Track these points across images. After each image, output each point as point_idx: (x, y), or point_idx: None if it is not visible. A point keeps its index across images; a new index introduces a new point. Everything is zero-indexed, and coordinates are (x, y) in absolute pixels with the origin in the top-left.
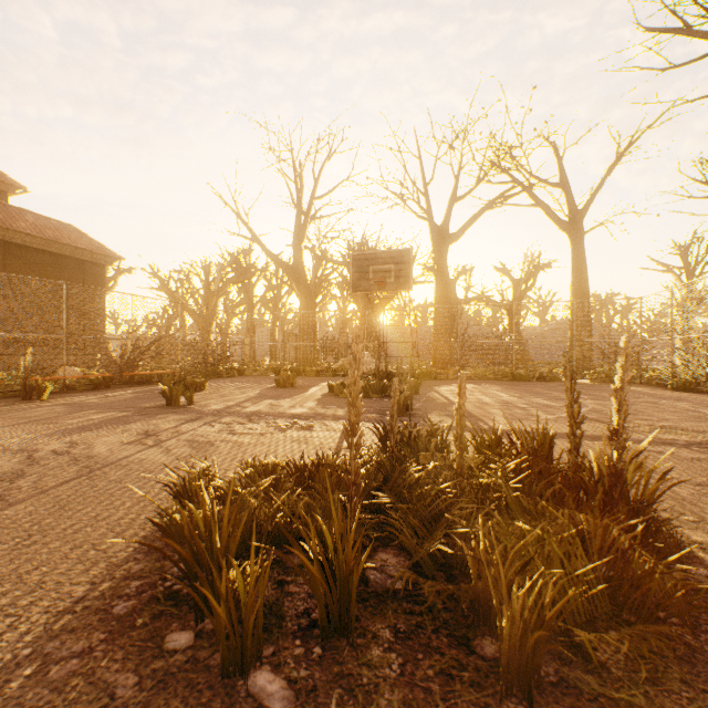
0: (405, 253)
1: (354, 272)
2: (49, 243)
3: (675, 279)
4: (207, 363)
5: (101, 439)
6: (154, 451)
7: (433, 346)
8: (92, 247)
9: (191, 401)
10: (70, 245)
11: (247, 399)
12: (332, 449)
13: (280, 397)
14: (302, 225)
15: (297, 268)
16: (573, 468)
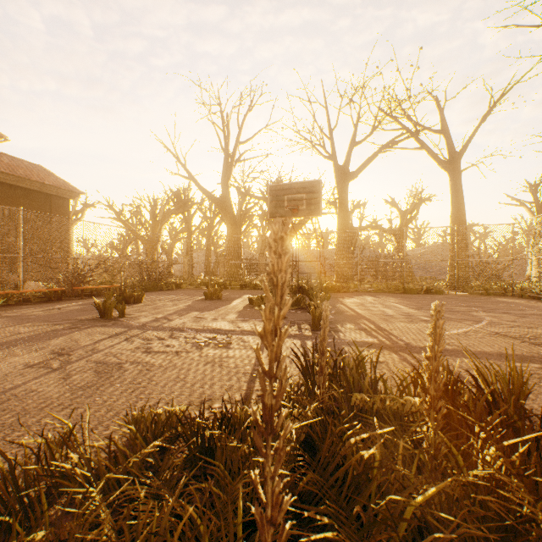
0: (315, 184)
1: (271, 201)
2: (20, 180)
3: (527, 211)
4: (150, 278)
5: (7, 360)
6: (51, 378)
7: (336, 265)
8: (57, 183)
9: (123, 313)
10: (38, 181)
11: (175, 312)
12: (247, 375)
13: (206, 309)
14: (229, 165)
15: (224, 201)
16: None
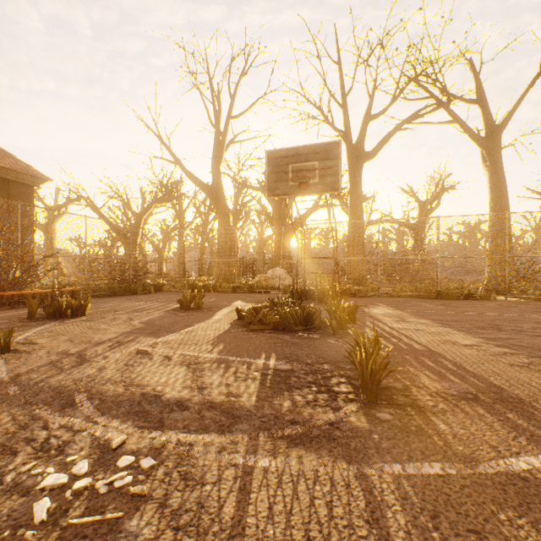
0: (332, 147)
1: (270, 173)
2: None
3: None
4: (123, 279)
5: None
6: None
7: (347, 263)
8: (17, 167)
9: (6, 345)
10: None
11: (114, 336)
12: None
13: (167, 330)
14: (219, 145)
15: (215, 188)
16: None
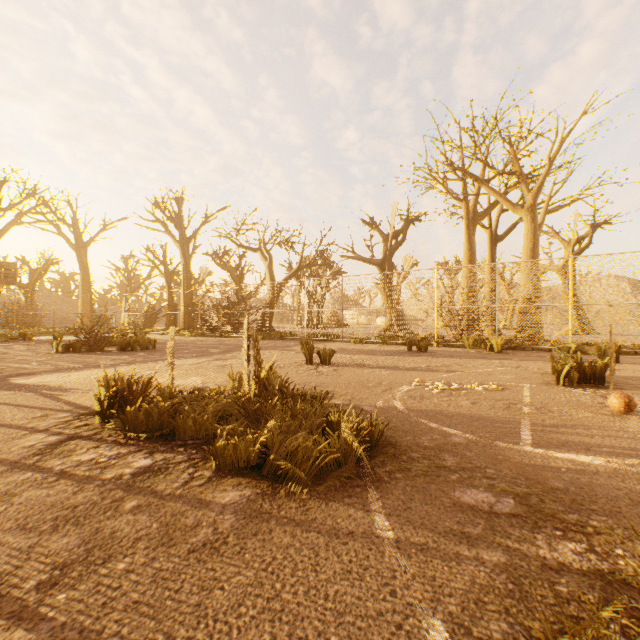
0: (13, 265)
1: None
2: None
3: (123, 276)
4: None
5: None
6: (22, 348)
7: None
8: None
9: None
10: None
11: None
12: None
13: None
14: None
15: None
16: (136, 335)
